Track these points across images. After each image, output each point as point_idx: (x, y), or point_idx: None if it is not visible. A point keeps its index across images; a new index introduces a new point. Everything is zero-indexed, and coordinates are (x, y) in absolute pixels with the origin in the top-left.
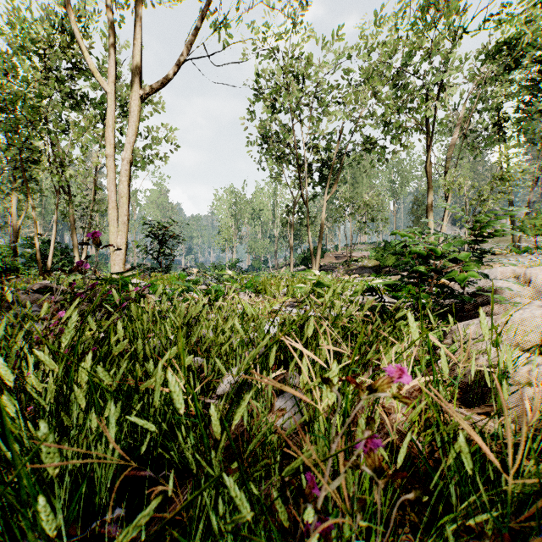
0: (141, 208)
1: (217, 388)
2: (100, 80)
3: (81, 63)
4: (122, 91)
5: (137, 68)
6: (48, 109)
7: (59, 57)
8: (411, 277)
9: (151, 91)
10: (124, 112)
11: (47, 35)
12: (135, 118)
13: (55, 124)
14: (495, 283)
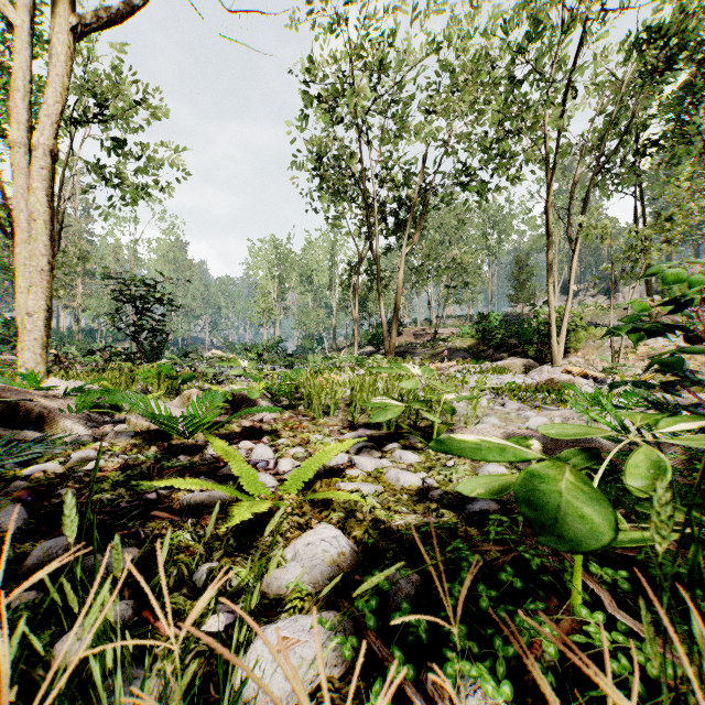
0: (143, 265)
1: None
2: None
3: None
4: (100, 84)
5: None
6: None
7: None
8: None
9: (95, 22)
10: (103, 113)
11: None
12: (60, 68)
13: None
14: None
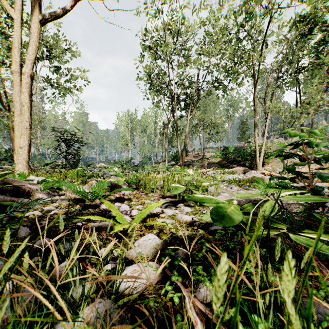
0: (68, 124)
1: None
2: (7, 8)
3: None
4: (49, 41)
5: None
6: None
7: None
8: None
9: (50, 18)
10: (50, 55)
11: None
12: (34, 38)
13: None
14: None
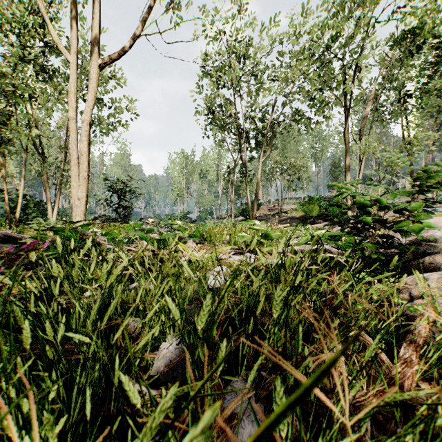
0: (106, 169)
1: (150, 364)
2: (63, 50)
3: (52, 42)
4: None
5: (96, 39)
6: (14, 75)
7: (32, 36)
8: (353, 227)
9: (108, 60)
10: None
11: (21, 16)
12: (94, 84)
13: (31, 95)
14: (433, 233)
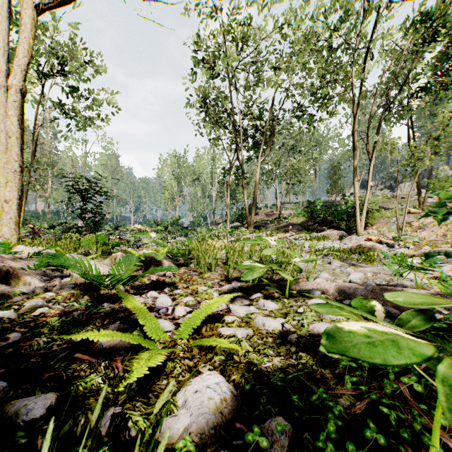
0: (90, 169)
1: None
2: None
3: None
4: (62, 51)
5: None
6: None
7: None
8: None
9: (51, 2)
10: (63, 70)
11: None
12: (27, 33)
13: None
14: None
